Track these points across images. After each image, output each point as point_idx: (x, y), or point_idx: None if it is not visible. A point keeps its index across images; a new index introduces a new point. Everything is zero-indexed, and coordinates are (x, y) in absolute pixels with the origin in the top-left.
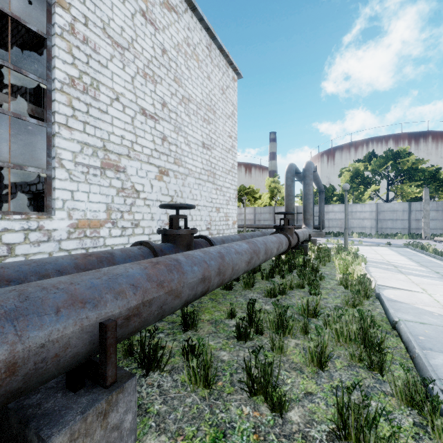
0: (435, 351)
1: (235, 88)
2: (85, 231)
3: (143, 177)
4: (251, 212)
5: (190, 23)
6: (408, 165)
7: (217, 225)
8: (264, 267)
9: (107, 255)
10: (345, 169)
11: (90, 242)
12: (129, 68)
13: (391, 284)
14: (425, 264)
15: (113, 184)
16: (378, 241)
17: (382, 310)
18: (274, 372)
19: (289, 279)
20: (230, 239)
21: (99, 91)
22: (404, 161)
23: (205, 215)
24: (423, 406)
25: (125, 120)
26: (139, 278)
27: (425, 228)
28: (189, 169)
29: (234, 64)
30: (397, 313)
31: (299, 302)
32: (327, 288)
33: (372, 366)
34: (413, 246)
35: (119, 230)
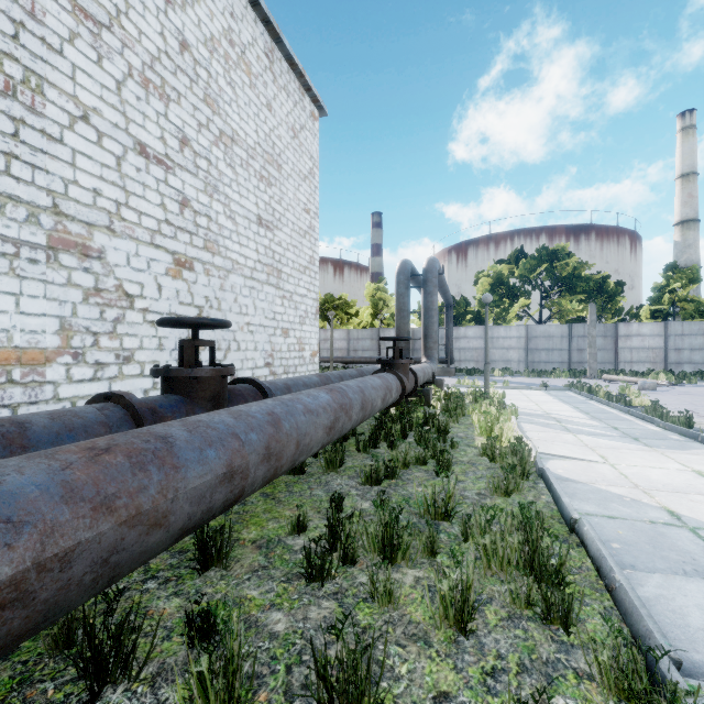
0: (639, 569)
1: (316, 132)
2: (9, 372)
3: (142, 270)
4: (343, 337)
5: (234, 5)
6: (568, 271)
7: (283, 358)
8: (361, 429)
9: (9, 427)
10: (482, 274)
11: (21, 393)
12: (112, 63)
13: (557, 451)
14: (597, 416)
15: (76, 280)
16: (529, 382)
17: (550, 497)
18: (375, 650)
19: (403, 448)
20: (302, 383)
21: (43, 96)
22: (563, 265)
23: (262, 341)
24: (649, 701)
25: (103, 161)
26: (35, 498)
27: (590, 361)
28: (233, 260)
29: (313, 91)
30: (573, 502)
31: (419, 492)
32: (463, 463)
33: (550, 616)
34: (578, 389)
35: (89, 369)
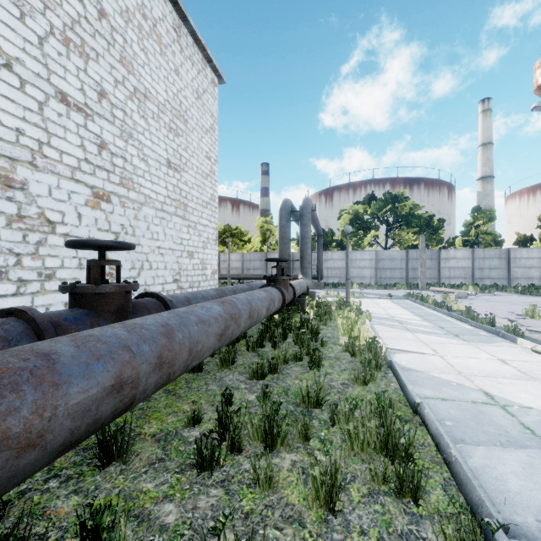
0: (467, 443)
1: (216, 95)
2: None
3: (63, 201)
4: (238, 258)
5: None
6: (406, 210)
7: (189, 275)
8: (251, 332)
9: None
10: (344, 212)
11: None
12: (34, 21)
13: (401, 347)
14: (428, 318)
15: None
16: (378, 293)
17: (397, 385)
18: (256, 535)
19: (283, 347)
20: (201, 296)
21: None
22: (402, 206)
23: (171, 262)
24: None
25: (25, 105)
26: None
27: (421, 277)
28: (146, 195)
29: (214, 62)
30: (415, 388)
31: (296, 384)
32: (331, 358)
33: (403, 490)
34: (413, 298)
35: (12, 286)
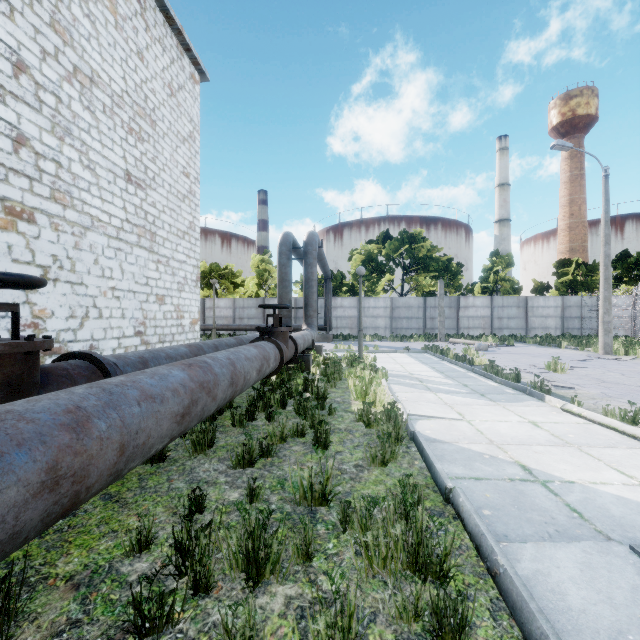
0: (512, 539)
1: (196, 95)
2: None
3: None
4: (229, 305)
5: None
6: (424, 252)
7: (158, 326)
8: (240, 399)
9: None
10: (356, 252)
11: None
12: None
13: (424, 411)
14: (450, 375)
15: None
16: (394, 346)
17: (422, 462)
18: None
19: (281, 419)
20: (165, 355)
21: None
22: (419, 247)
23: (132, 308)
24: None
25: None
26: None
27: (440, 327)
28: (92, 216)
29: (193, 52)
30: (443, 465)
31: (296, 470)
32: (341, 431)
33: (442, 631)
34: (432, 351)
35: None
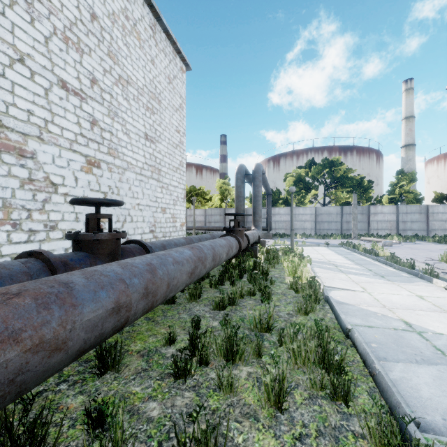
0: (389, 360)
1: (184, 80)
2: None
3: (63, 167)
4: (202, 213)
5: None
6: (341, 173)
7: (162, 227)
8: (213, 272)
9: None
10: (289, 175)
11: None
12: (41, 24)
13: (336, 285)
14: (359, 262)
15: (15, 173)
16: (318, 242)
17: (332, 315)
18: (221, 426)
19: (240, 285)
20: (174, 243)
21: None
22: (337, 169)
23: (148, 216)
24: None
25: (35, 91)
26: None
27: (354, 229)
28: (128, 162)
29: (182, 53)
30: (347, 318)
31: (250, 313)
32: (278, 294)
33: (336, 395)
34: (347, 246)
35: (24, 235)
